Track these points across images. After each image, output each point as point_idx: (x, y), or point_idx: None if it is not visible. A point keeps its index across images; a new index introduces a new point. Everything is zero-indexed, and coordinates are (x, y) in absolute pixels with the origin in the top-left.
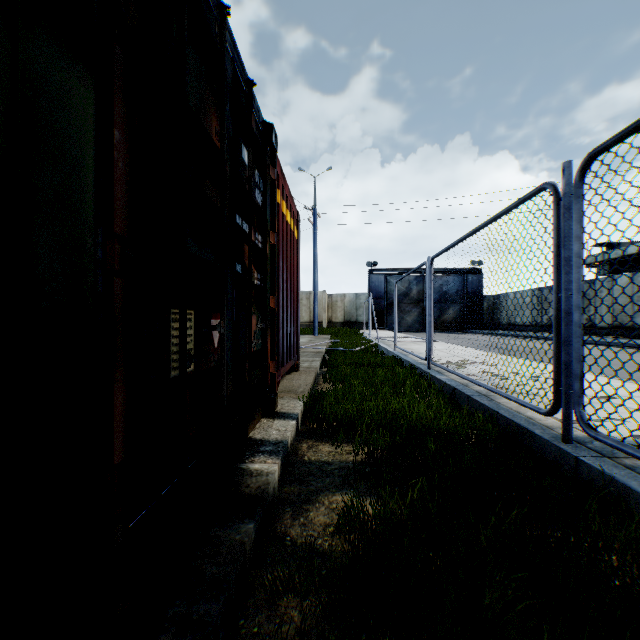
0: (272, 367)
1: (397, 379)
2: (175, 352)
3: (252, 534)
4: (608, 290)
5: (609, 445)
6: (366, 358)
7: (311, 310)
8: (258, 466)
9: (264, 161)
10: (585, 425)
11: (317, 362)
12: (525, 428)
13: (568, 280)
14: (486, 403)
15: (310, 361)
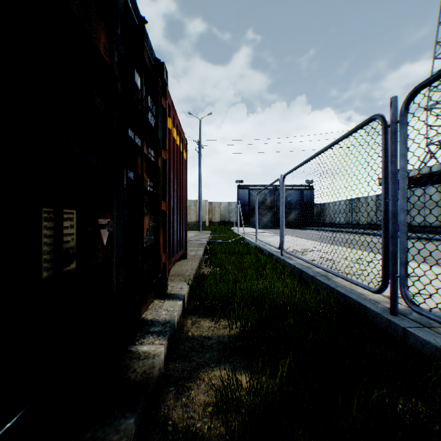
0: (164, 257)
1: (259, 263)
2: (49, 252)
3: (132, 429)
4: (430, 196)
5: (432, 319)
6: (236, 248)
7: (197, 213)
8: (146, 348)
9: (156, 91)
10: (410, 302)
11: (201, 251)
12: (359, 303)
13: (394, 189)
14: (326, 282)
15: (196, 250)
